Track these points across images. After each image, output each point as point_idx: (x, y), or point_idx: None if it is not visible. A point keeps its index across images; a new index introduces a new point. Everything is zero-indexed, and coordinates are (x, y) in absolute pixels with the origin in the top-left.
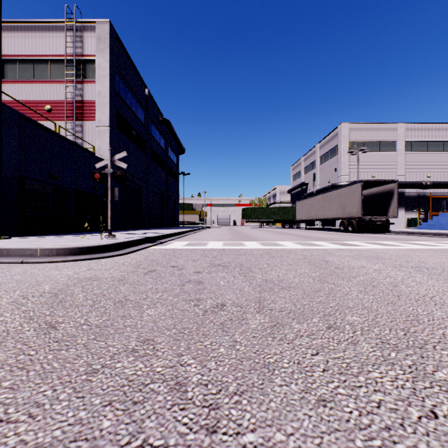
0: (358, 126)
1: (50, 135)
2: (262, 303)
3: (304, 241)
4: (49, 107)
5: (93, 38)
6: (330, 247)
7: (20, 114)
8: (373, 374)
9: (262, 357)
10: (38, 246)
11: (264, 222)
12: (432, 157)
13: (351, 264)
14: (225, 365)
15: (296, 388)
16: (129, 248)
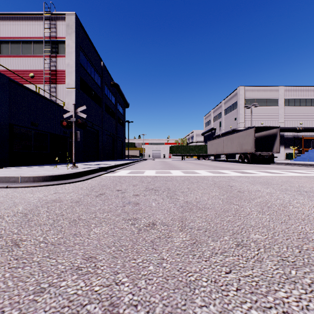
0: (251, 88)
1: (32, 94)
2: (184, 222)
3: (214, 170)
4: (32, 74)
5: (63, 25)
6: (233, 174)
7: (10, 79)
8: (280, 294)
9: (185, 275)
10: (20, 174)
11: (185, 155)
12: (304, 110)
13: (249, 188)
14: (153, 283)
15: (214, 310)
16: (87, 175)
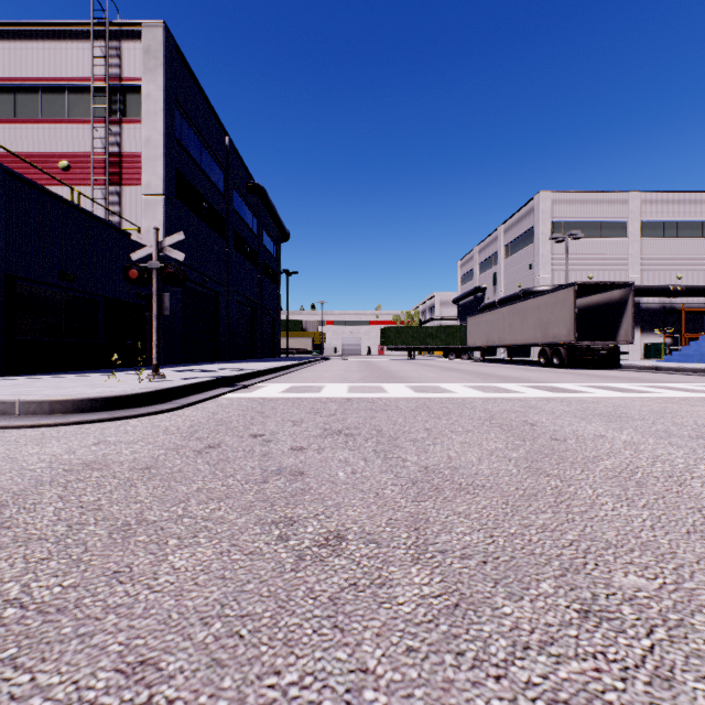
0: (567, 196)
1: (62, 207)
2: (423, 531)
3: (484, 383)
4: (66, 163)
5: (138, 51)
6: (531, 395)
7: (8, 170)
8: None
9: None
10: (19, 396)
11: (416, 350)
12: (685, 246)
13: (576, 430)
14: None
15: None
16: (187, 397)
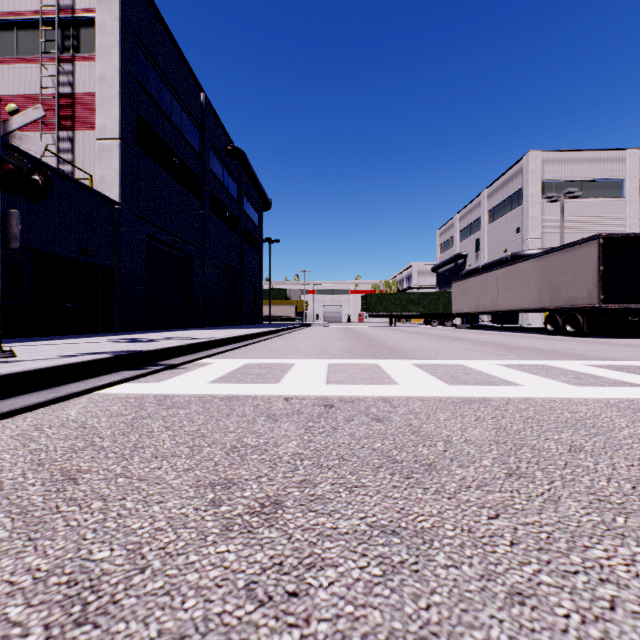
0: (558, 155)
1: None
2: None
3: (526, 359)
4: (13, 106)
5: None
6: None
7: None
8: None
9: None
10: None
11: (398, 316)
12: None
13: None
14: None
15: None
16: None
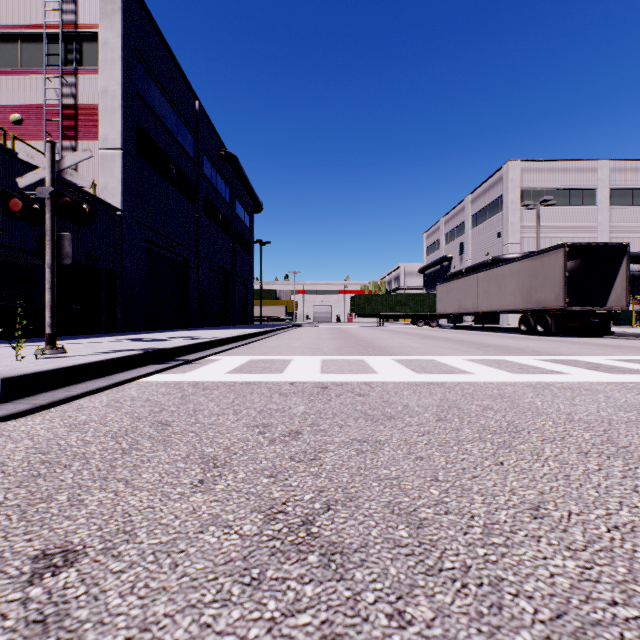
0: (536, 165)
1: None
2: None
3: (489, 355)
4: (17, 116)
5: None
6: (584, 377)
7: None
8: None
9: None
10: None
11: (386, 317)
12: None
13: None
14: None
15: None
16: (74, 384)
